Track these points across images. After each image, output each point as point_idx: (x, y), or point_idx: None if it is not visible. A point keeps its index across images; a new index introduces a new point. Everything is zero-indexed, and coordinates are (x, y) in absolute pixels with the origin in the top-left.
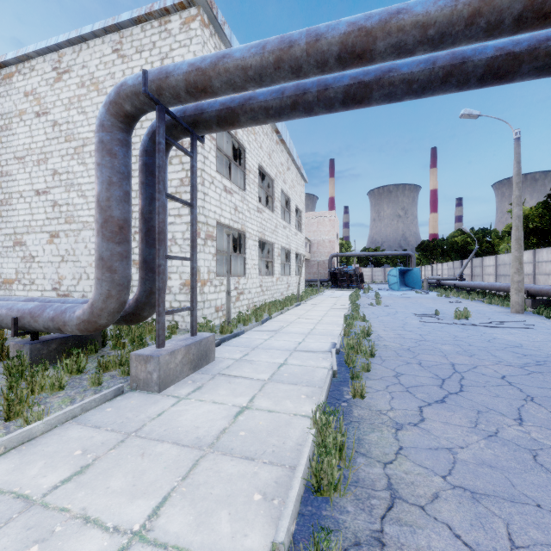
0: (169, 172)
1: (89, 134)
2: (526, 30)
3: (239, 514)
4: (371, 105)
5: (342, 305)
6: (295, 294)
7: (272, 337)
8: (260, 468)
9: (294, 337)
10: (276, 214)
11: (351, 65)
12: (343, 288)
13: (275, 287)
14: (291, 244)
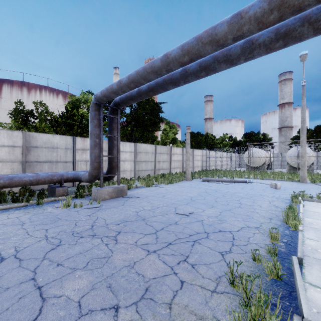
0: None
1: None
2: (204, 75)
3: (317, 222)
4: (257, 29)
5: None
6: None
7: None
8: (319, 227)
9: None
10: None
11: (280, 48)
12: None
13: None
14: None
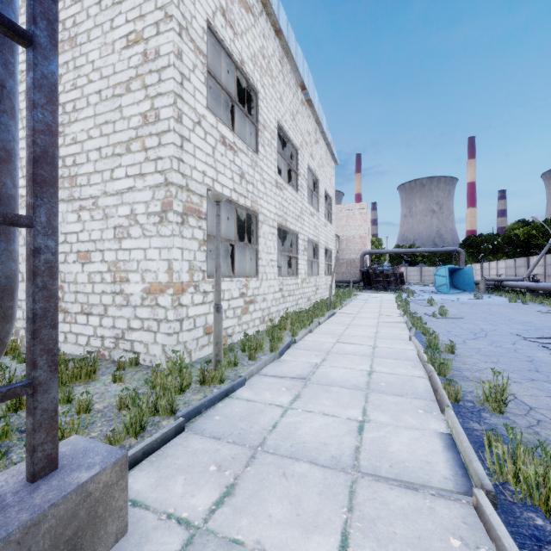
0: (126, 105)
1: (23, 66)
2: None
3: None
4: None
5: (391, 315)
6: (324, 298)
7: (297, 397)
8: None
9: (341, 399)
10: (302, 196)
11: None
12: (379, 291)
13: (299, 291)
14: (320, 236)
